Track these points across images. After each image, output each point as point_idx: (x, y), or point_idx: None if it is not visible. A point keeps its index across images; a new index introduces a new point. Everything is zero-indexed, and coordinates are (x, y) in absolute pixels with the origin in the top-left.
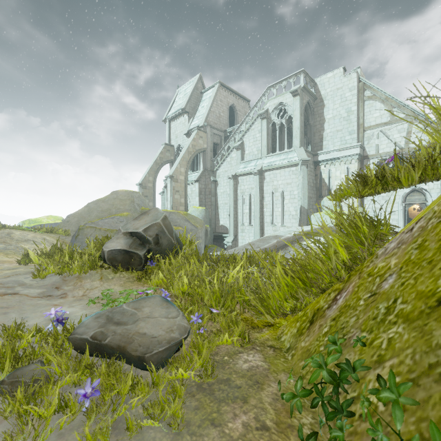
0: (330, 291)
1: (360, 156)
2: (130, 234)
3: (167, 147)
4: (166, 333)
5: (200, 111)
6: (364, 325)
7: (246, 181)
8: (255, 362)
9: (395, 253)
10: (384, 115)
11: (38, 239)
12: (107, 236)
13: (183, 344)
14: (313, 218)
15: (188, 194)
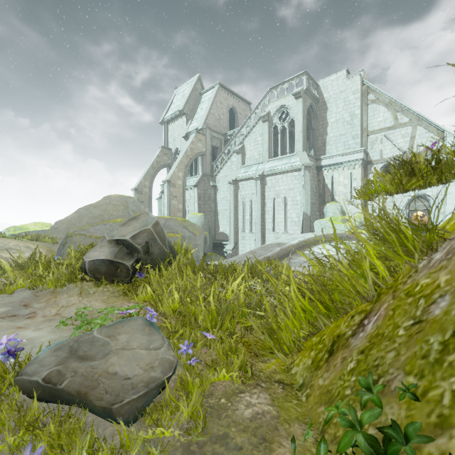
0: (353, 312)
1: (364, 161)
2: (116, 242)
3: (164, 151)
4: (144, 371)
5: (199, 113)
6: (409, 365)
7: (247, 186)
8: (260, 406)
9: (445, 267)
10: (388, 119)
11: (21, 247)
12: (92, 244)
13: (166, 386)
14: (316, 225)
15: (186, 200)
